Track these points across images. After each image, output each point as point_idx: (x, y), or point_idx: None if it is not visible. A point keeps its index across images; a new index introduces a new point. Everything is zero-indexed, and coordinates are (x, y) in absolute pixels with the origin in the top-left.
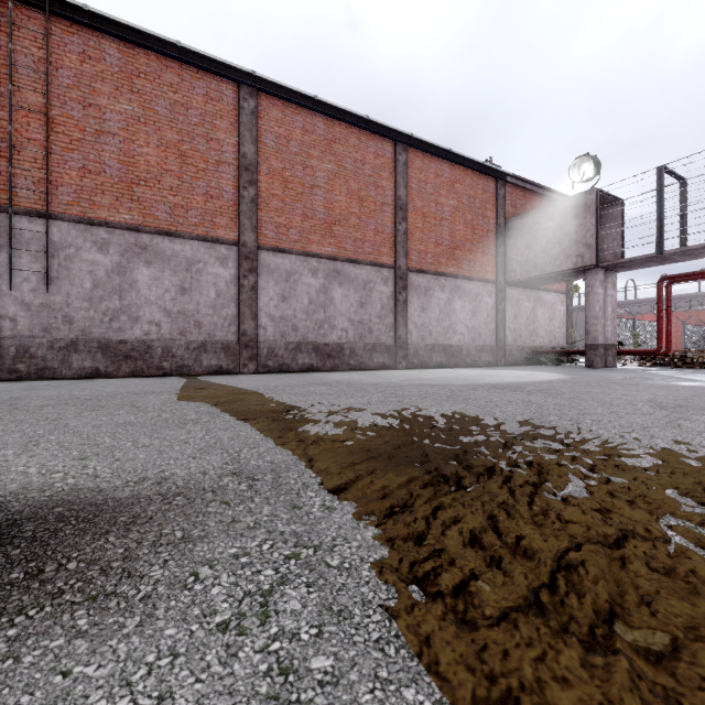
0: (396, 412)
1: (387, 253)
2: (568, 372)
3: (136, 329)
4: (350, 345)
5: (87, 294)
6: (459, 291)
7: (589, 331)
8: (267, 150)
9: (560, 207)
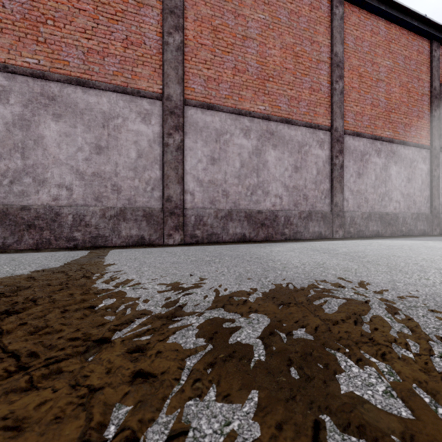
0: None
1: (322, 114)
2: None
3: (42, 194)
4: (285, 212)
5: None
6: (395, 156)
7: None
8: None
9: None
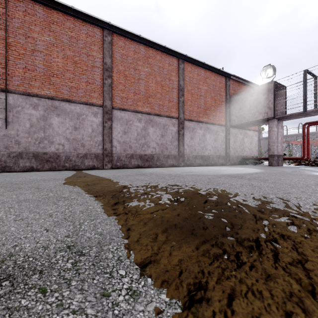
0: (181, 192)
1: (174, 111)
2: (262, 168)
3: (52, 147)
4: (157, 155)
5: (27, 130)
6: (208, 130)
7: (270, 148)
8: (116, 61)
9: (256, 90)
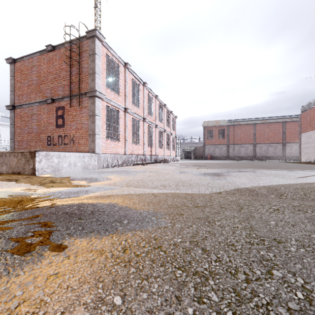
0: None
1: (280, 141)
2: None
3: (241, 155)
4: (272, 156)
5: (236, 151)
6: None
7: None
8: (257, 130)
9: None
